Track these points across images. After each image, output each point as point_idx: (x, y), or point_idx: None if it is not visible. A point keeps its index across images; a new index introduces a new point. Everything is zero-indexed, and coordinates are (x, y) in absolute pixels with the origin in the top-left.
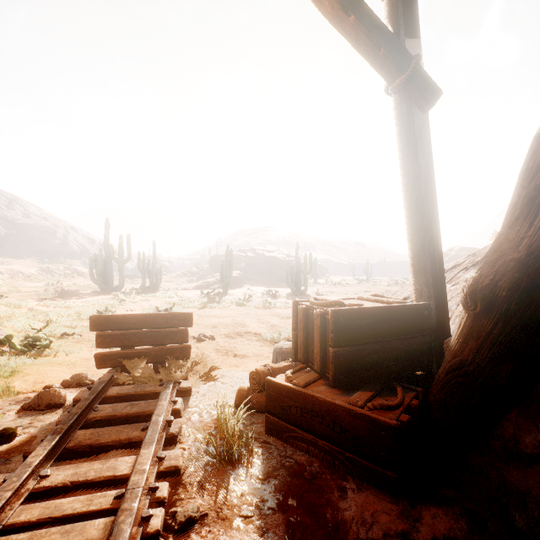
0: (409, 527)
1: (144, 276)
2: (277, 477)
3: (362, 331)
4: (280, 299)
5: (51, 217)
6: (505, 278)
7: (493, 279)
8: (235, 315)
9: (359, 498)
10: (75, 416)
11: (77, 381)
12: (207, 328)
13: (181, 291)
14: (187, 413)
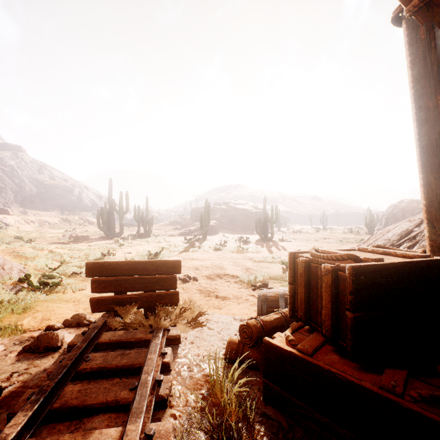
0: None
1: (139, 224)
2: None
3: (385, 291)
4: (251, 245)
5: (70, 179)
6: None
7: None
8: (214, 259)
9: None
10: (64, 369)
11: (76, 321)
12: (191, 270)
13: (168, 237)
14: (177, 365)
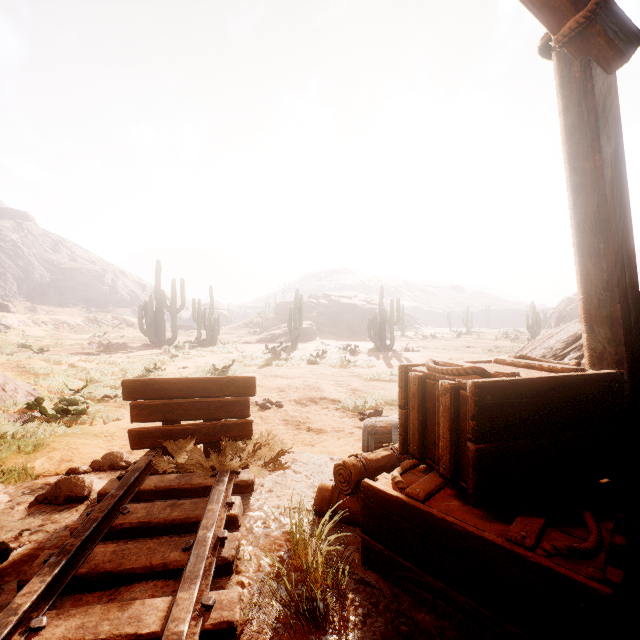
0: None
1: (200, 327)
2: None
3: (520, 416)
4: (361, 356)
5: (100, 260)
6: None
7: None
8: (307, 376)
9: None
10: (93, 524)
11: (109, 463)
12: (273, 392)
13: (242, 345)
14: (248, 520)
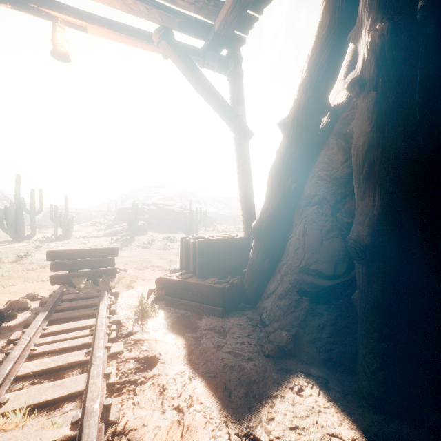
0: (224, 324)
1: (57, 226)
2: (170, 319)
3: (213, 250)
4: (177, 243)
5: None
6: (263, 224)
7: (260, 225)
8: (142, 255)
9: (207, 320)
10: (50, 306)
11: (31, 297)
12: (120, 264)
13: (92, 238)
14: (118, 305)
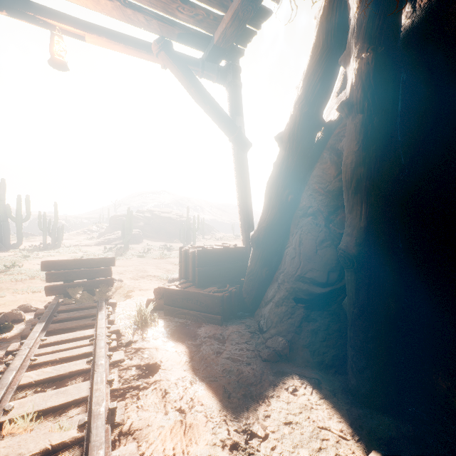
0: (223, 332)
1: (45, 234)
2: (170, 328)
3: (212, 259)
4: (174, 252)
5: None
6: (261, 234)
7: (258, 234)
8: (137, 265)
9: (206, 328)
10: (47, 317)
11: (24, 309)
12: (115, 274)
13: (84, 247)
14: (116, 315)
